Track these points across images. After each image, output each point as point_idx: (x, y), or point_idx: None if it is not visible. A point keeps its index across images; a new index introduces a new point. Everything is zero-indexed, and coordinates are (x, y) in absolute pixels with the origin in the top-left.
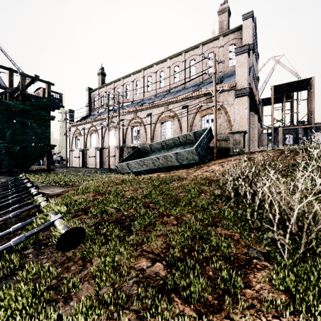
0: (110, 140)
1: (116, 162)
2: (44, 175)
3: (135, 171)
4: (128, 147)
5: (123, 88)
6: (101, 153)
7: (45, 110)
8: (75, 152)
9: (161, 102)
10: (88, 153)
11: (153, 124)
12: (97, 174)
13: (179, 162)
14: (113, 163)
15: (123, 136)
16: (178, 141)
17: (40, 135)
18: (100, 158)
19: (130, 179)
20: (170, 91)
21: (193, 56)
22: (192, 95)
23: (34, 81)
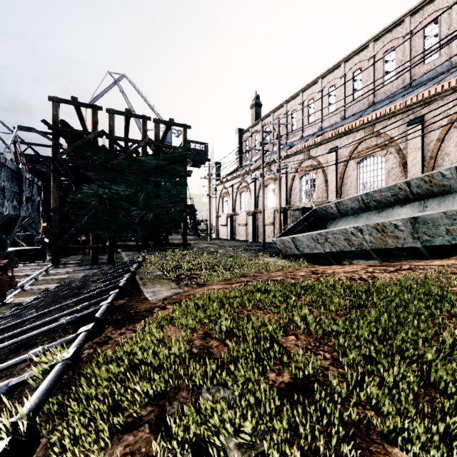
0: (267, 200)
1: (275, 233)
2: (176, 252)
3: (307, 252)
4: (294, 209)
5: (287, 118)
6: (253, 219)
7: (180, 163)
8: (222, 218)
9: (357, 123)
10: (237, 220)
11: (340, 166)
12: (244, 255)
13: (422, 241)
14: (271, 234)
15: (286, 192)
16: (407, 192)
17: (175, 197)
18: (253, 226)
19: (298, 283)
20: (374, 100)
21: (432, 15)
22: (436, 91)
23: (169, 128)
